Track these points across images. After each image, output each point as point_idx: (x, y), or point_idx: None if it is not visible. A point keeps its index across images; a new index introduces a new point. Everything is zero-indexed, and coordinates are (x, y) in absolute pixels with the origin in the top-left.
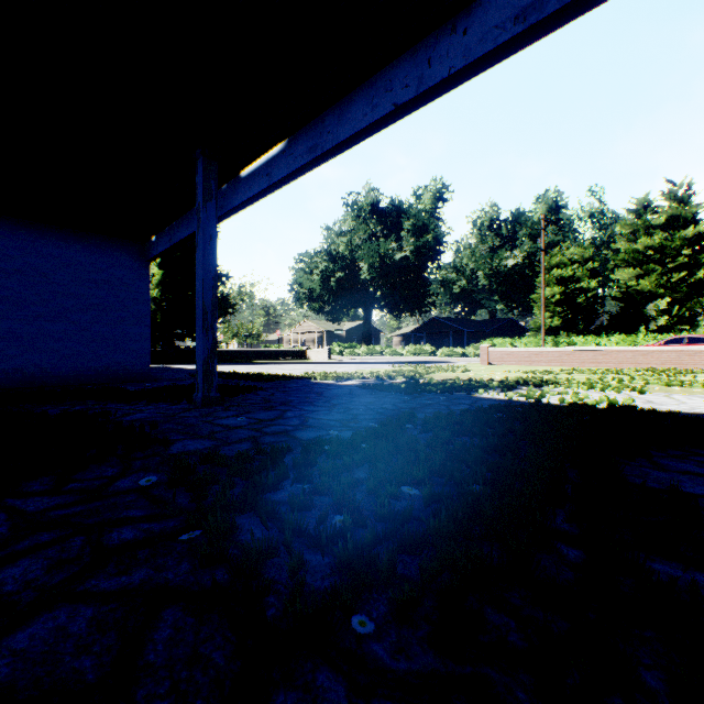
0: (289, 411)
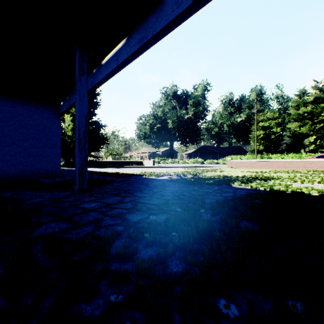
0: (127, 197)
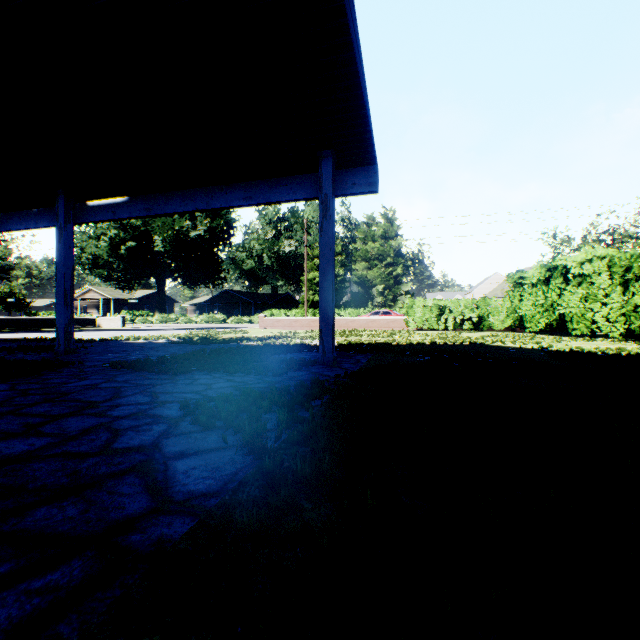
0: (133, 353)
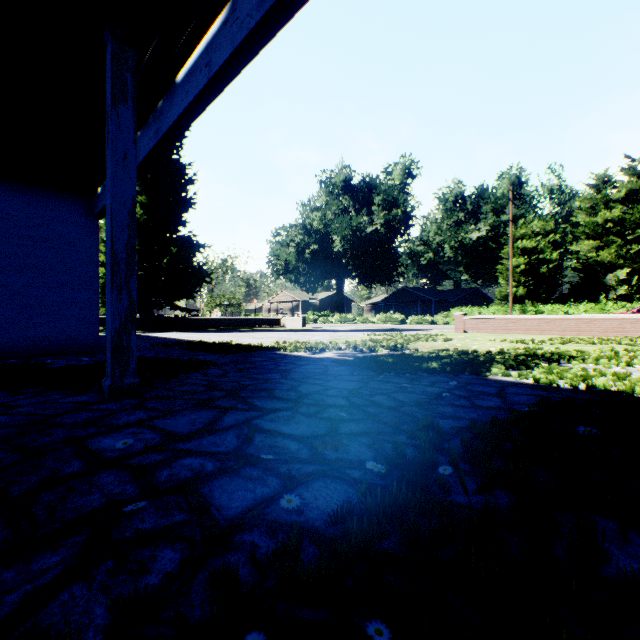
0: (231, 412)
